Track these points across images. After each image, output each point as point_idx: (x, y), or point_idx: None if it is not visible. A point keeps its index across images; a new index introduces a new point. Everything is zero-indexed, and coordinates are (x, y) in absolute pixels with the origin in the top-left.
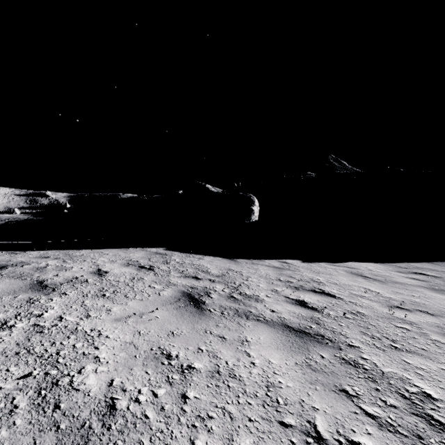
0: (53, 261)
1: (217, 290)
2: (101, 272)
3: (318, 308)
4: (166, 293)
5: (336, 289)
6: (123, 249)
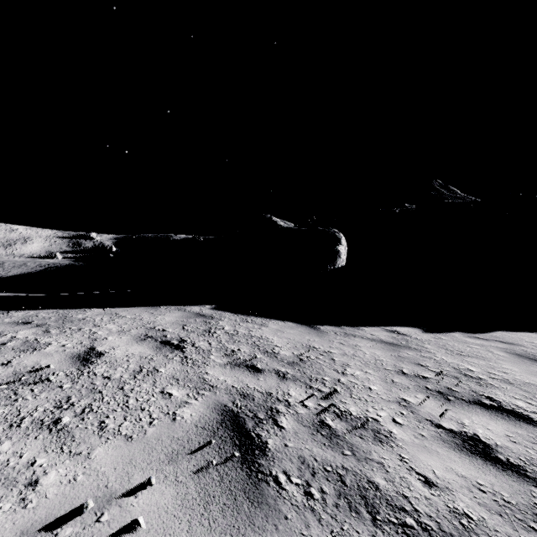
0: (27, 331)
1: (291, 404)
2: (91, 356)
3: (525, 467)
4: (188, 414)
5: (521, 398)
6: (151, 309)
